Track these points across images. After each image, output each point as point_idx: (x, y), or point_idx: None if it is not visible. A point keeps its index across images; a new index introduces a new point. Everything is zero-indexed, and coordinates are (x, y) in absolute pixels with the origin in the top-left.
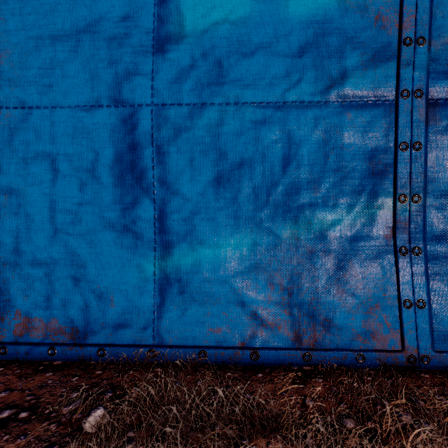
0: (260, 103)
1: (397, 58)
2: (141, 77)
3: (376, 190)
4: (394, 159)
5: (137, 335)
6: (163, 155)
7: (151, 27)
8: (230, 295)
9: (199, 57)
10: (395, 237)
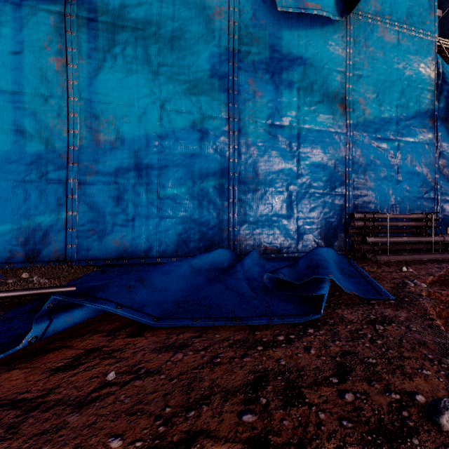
0: (15, 180)
1: (67, 169)
2: None
3: (59, 210)
4: (66, 200)
5: None
6: None
7: None
8: (2, 245)
9: None
10: (66, 225)
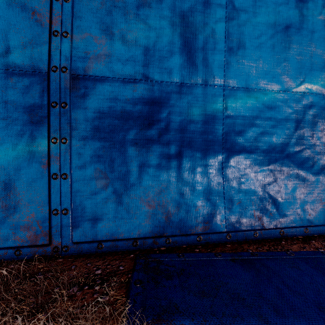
0: None
1: (49, 44)
2: None
3: (33, 134)
4: (47, 113)
5: None
6: None
7: None
8: None
9: None
10: (47, 167)
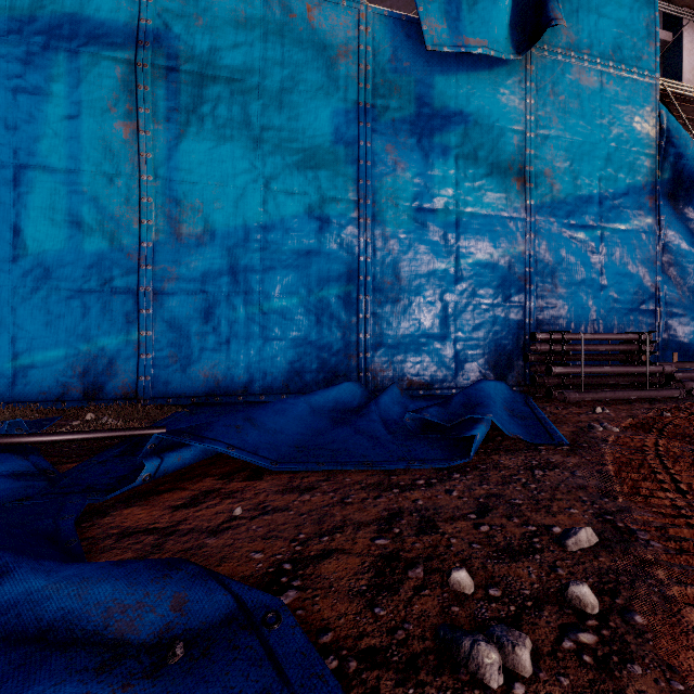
0: (70, 289)
1: (138, 273)
2: (3, 273)
3: (128, 329)
4: (137, 316)
5: (1, 398)
6: (16, 311)
7: (9, 249)
8: (54, 377)
9: (37, 265)
10: (137, 350)
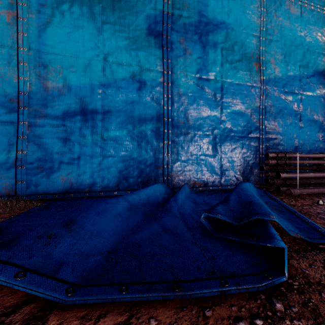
0: None
1: (17, 112)
2: None
3: (10, 149)
4: (16, 141)
5: None
6: None
7: None
8: None
9: None
10: (16, 163)
